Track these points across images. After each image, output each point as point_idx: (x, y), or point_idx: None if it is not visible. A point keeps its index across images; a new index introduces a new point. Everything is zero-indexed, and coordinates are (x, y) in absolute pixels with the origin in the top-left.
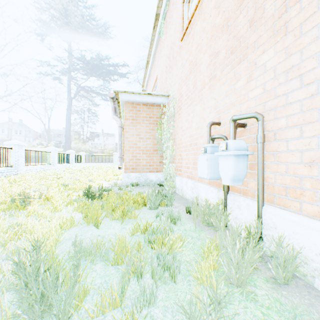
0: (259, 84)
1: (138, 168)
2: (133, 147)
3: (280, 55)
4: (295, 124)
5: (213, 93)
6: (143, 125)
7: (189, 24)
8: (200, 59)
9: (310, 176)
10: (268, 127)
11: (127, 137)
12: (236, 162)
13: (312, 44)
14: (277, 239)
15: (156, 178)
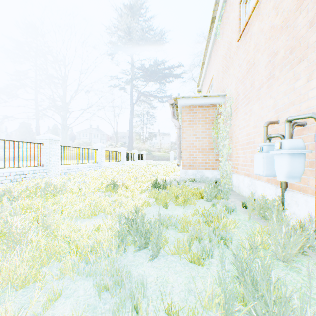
0: None
1: (194, 165)
2: (190, 146)
3: None
4: None
5: (271, 92)
6: (199, 125)
7: (246, 25)
8: (257, 59)
9: None
10: None
11: (184, 137)
12: (290, 160)
13: None
14: None
15: (212, 175)
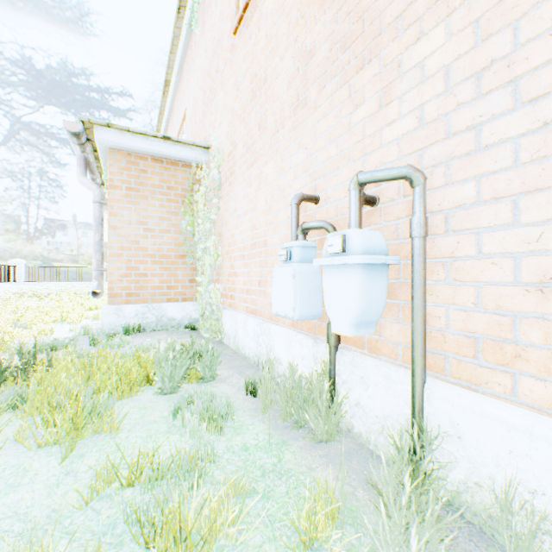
0: (408, 108)
1: (143, 293)
2: (131, 249)
3: (463, 39)
4: (502, 193)
5: (302, 136)
6: (153, 202)
7: None
8: (273, 68)
9: (536, 315)
10: (432, 202)
11: (115, 226)
12: (366, 281)
13: (548, 3)
14: (464, 464)
15: (183, 314)
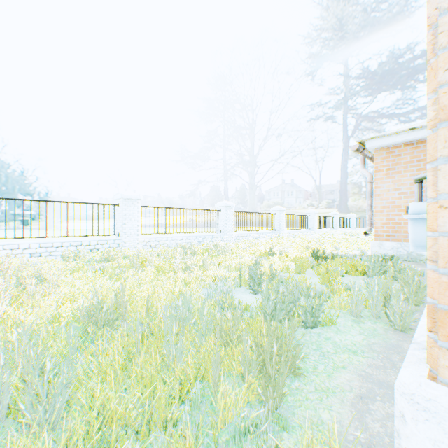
0: None
1: (397, 235)
2: (388, 207)
3: None
4: None
5: None
6: (404, 174)
7: None
8: None
9: None
10: None
11: (378, 194)
12: (413, 226)
13: None
14: None
15: None
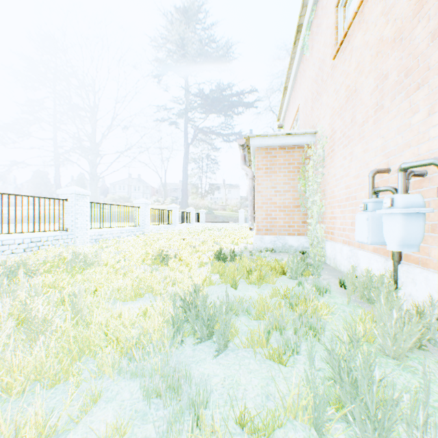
0: None
1: (273, 229)
2: (267, 203)
3: None
4: None
5: (380, 129)
6: (279, 174)
7: (344, 37)
8: (360, 83)
9: None
10: None
11: (259, 191)
12: (405, 222)
13: None
14: None
15: (298, 243)
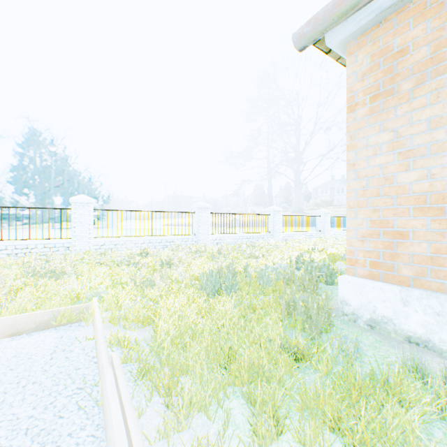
0: None
1: None
2: None
3: None
4: None
5: None
6: None
7: None
8: None
9: None
10: None
11: None
12: None
13: None
14: None
15: None
